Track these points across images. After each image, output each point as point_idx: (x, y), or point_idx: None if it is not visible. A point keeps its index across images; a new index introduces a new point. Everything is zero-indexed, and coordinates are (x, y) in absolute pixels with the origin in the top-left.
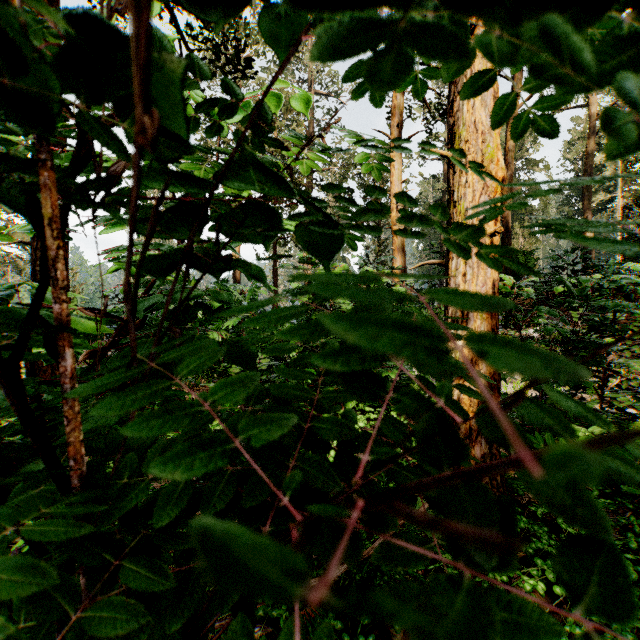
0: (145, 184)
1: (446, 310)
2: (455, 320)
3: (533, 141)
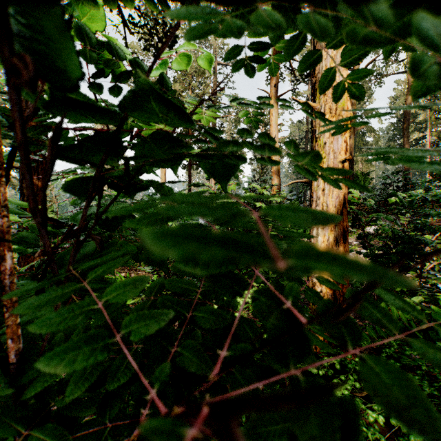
0: (61, 116)
1: None
2: None
3: (368, 97)
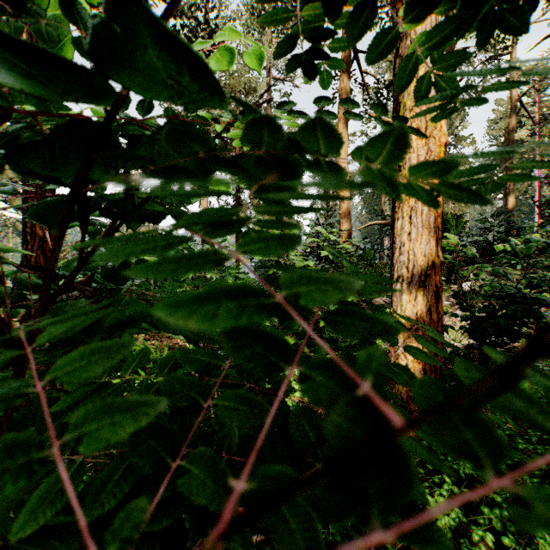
0: None
1: (392, 267)
2: (401, 276)
3: (462, 120)
